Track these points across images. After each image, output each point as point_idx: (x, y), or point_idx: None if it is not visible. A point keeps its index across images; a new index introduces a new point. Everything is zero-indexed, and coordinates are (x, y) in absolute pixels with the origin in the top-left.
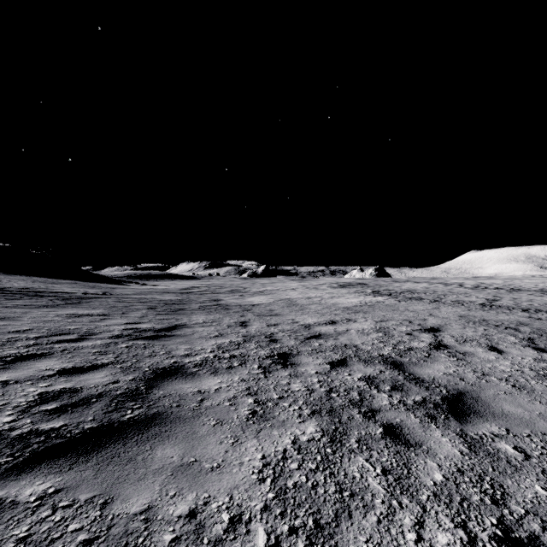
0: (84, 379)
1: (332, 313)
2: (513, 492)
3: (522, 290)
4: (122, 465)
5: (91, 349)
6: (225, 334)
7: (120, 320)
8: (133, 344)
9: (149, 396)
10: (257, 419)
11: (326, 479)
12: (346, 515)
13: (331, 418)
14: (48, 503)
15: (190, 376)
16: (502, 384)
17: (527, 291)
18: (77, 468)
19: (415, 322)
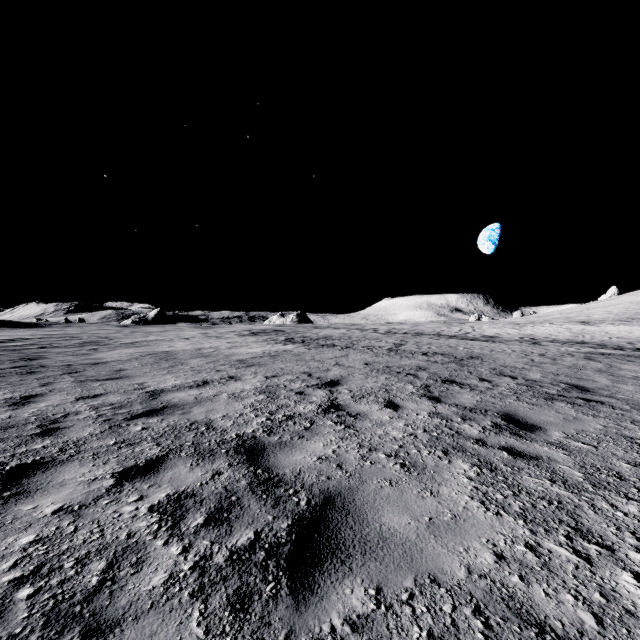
0: None
1: (214, 369)
2: None
3: (424, 334)
4: None
5: None
6: None
7: None
8: None
9: None
10: None
11: None
12: None
13: None
14: None
15: None
16: (390, 464)
17: (428, 335)
18: None
19: (316, 375)
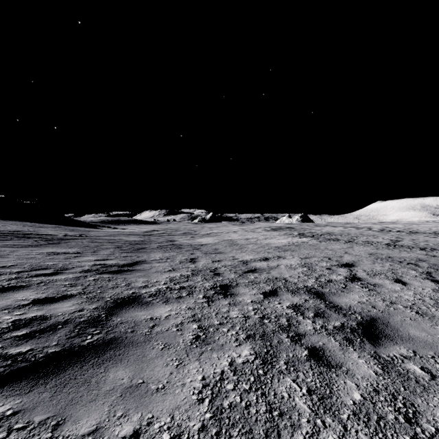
0: (53, 307)
1: (265, 251)
2: (423, 411)
3: (419, 232)
4: (77, 387)
5: (64, 281)
6: (177, 269)
7: (91, 257)
8: (99, 278)
9: (108, 322)
10: (200, 343)
11: (258, 399)
12: (275, 435)
13: (263, 342)
14: (4, 426)
15: (145, 305)
16: (408, 311)
17: (423, 234)
18: (36, 391)
19: (333, 259)
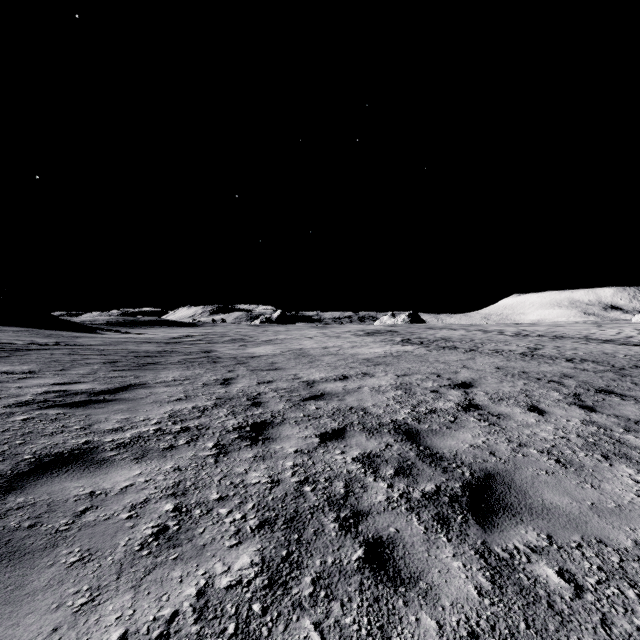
0: None
1: (347, 366)
2: None
3: (566, 337)
4: None
5: None
6: (192, 396)
7: (49, 380)
8: (38, 415)
9: None
10: (160, 544)
11: None
12: None
13: (287, 533)
14: None
15: (94, 466)
16: (544, 458)
17: (571, 339)
18: None
19: (445, 376)
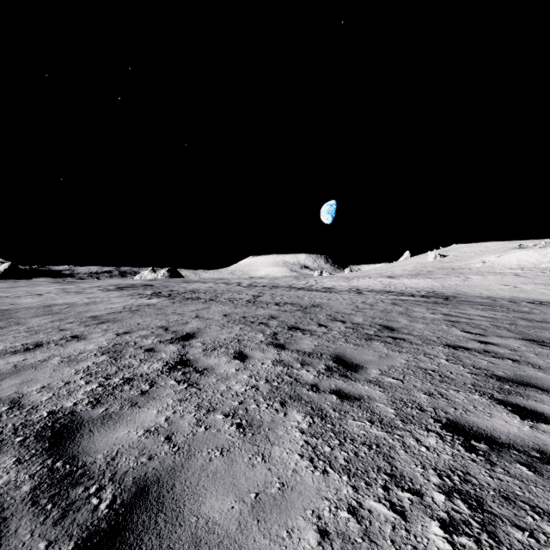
0: None
1: (57, 328)
2: None
3: (279, 287)
4: None
5: None
6: None
7: None
8: None
9: None
10: None
11: None
12: None
13: None
14: None
15: None
16: (226, 426)
17: (282, 288)
18: None
19: (173, 329)
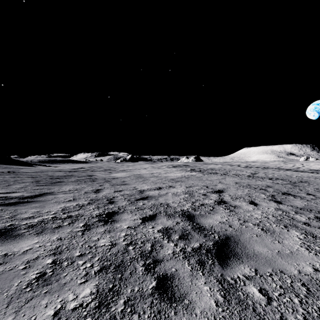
0: None
1: (162, 182)
2: None
3: (269, 168)
4: None
5: None
6: (77, 199)
7: None
8: None
9: None
10: (38, 284)
11: None
12: None
13: (114, 274)
14: None
15: (11, 238)
16: (255, 228)
17: (272, 169)
18: None
19: (210, 187)
